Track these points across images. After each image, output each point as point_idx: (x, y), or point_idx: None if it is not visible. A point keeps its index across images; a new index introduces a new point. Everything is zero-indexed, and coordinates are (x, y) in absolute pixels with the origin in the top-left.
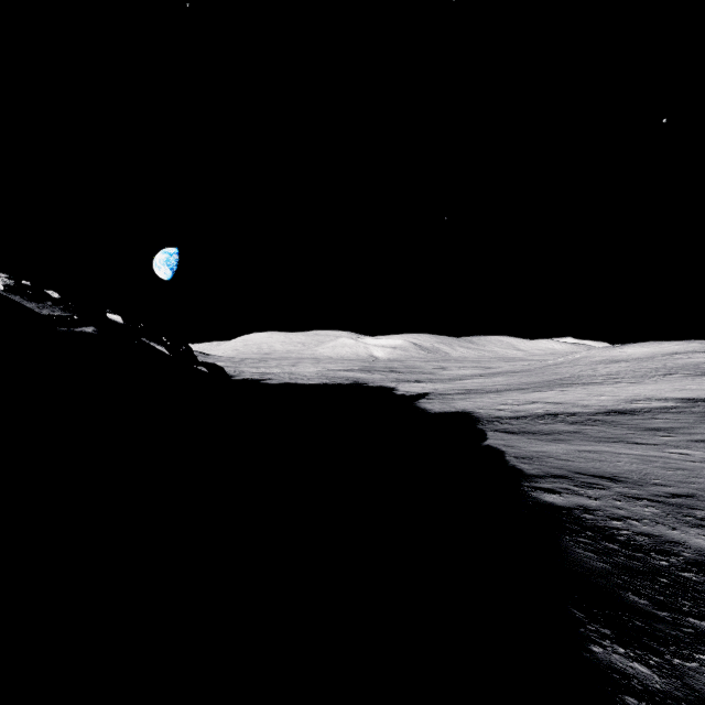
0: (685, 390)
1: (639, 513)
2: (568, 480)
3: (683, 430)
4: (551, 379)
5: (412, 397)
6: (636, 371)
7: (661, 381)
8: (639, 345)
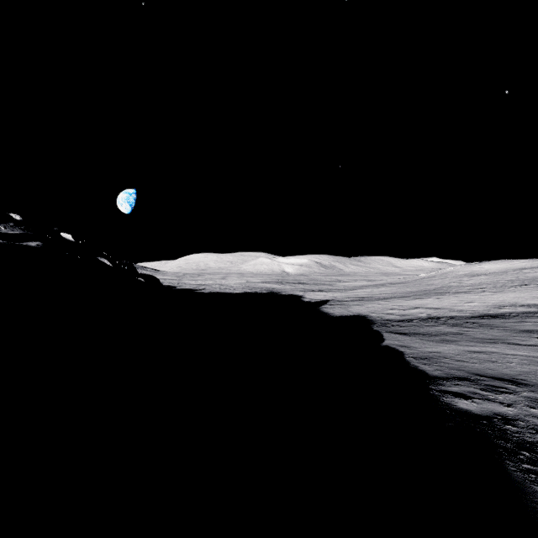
0: None
1: None
2: (473, 383)
3: None
4: (426, 289)
5: (316, 303)
6: (495, 283)
7: (519, 290)
8: (494, 262)
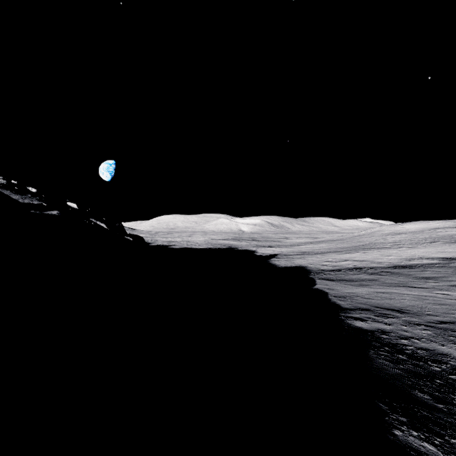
0: (445, 252)
1: (419, 334)
2: (371, 312)
3: (444, 278)
4: (357, 245)
5: (266, 256)
6: (412, 240)
7: (429, 246)
8: (414, 223)
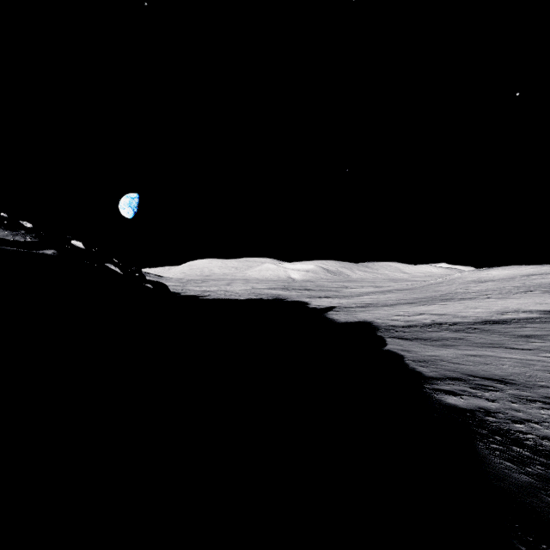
0: (545, 304)
1: (537, 416)
2: (464, 382)
3: None
4: (433, 295)
5: (322, 309)
6: (501, 289)
7: (524, 297)
8: (501, 268)
